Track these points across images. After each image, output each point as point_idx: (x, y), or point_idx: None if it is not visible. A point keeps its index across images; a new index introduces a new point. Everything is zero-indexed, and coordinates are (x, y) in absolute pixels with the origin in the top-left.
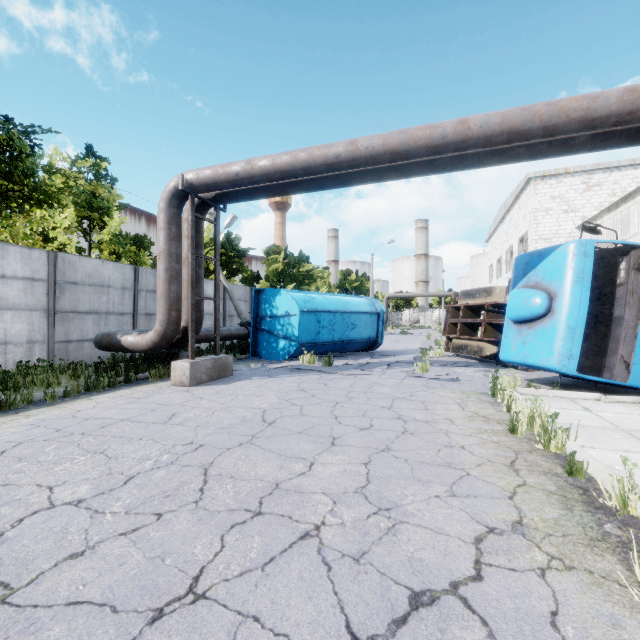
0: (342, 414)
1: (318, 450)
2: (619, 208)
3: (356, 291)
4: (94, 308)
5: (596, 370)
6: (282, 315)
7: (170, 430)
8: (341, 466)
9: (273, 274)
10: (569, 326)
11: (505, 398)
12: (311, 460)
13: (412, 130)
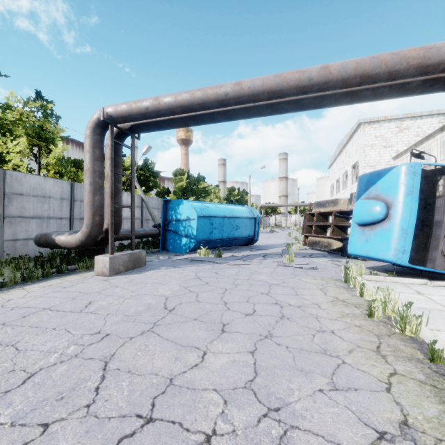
0: (230, 300)
1: (210, 338)
2: (423, 144)
3: (238, 202)
4: (37, 214)
5: (419, 261)
6: (184, 219)
7: (83, 319)
8: (230, 356)
9: (179, 189)
10: (402, 228)
11: (356, 284)
12: (204, 349)
13: (285, 74)
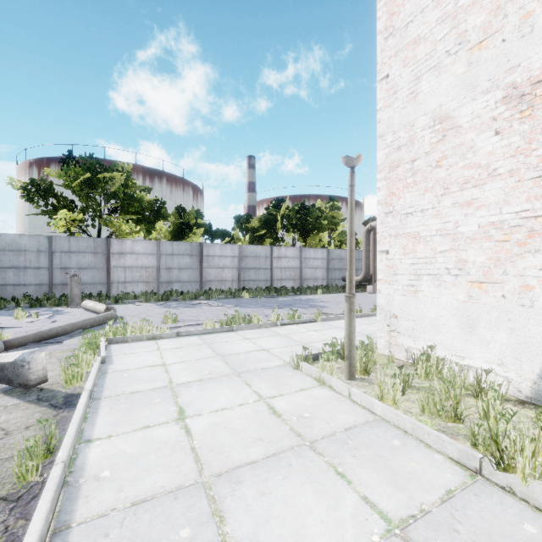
0: None
1: None
2: None
3: None
4: (338, 267)
5: None
6: None
7: (367, 297)
8: None
9: None
10: None
11: None
12: None
13: None
